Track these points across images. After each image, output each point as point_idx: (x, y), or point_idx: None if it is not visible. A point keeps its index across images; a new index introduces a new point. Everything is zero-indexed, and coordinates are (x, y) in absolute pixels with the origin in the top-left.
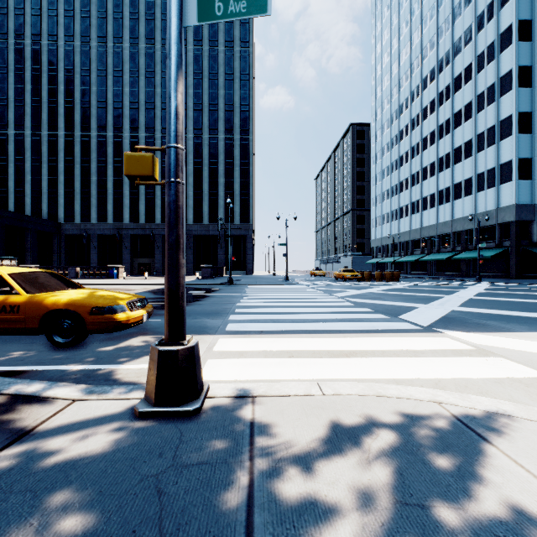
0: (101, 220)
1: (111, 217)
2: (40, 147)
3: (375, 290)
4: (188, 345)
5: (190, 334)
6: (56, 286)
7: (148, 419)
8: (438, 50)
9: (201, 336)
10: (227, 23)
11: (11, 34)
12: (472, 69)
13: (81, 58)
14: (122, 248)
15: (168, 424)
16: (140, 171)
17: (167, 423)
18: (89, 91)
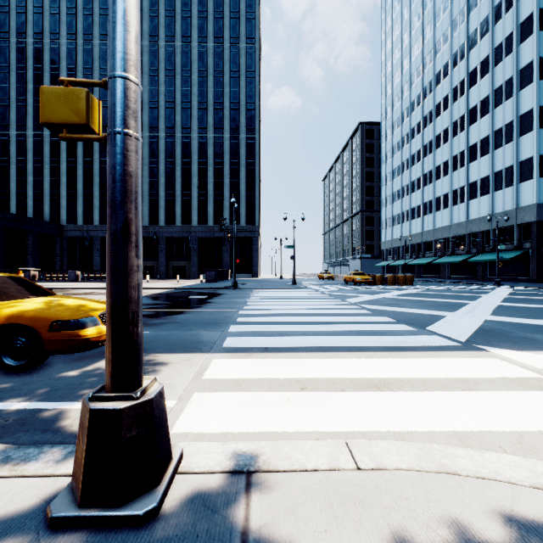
0: (104, 222)
1: None
2: (42, 147)
3: (390, 295)
4: (142, 398)
5: (179, 352)
6: (16, 294)
7: (68, 530)
8: (452, 44)
9: (192, 354)
10: (233, 18)
11: (13, 33)
12: (489, 62)
13: (84, 56)
14: None
15: None
16: (66, 117)
17: None
18: (91, 90)
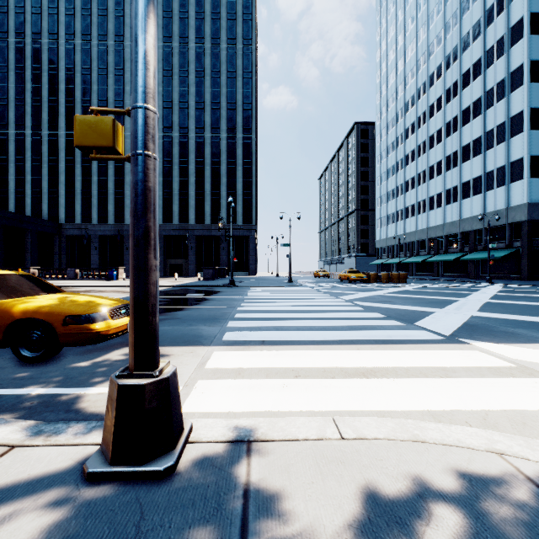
0: (102, 220)
1: (112, 218)
2: (41, 147)
3: (383, 293)
4: (160, 376)
5: (182, 345)
6: (29, 291)
7: (102, 482)
8: (445, 46)
9: (194, 347)
10: (230, 20)
11: (11, 33)
12: (481, 64)
13: (82, 56)
14: (123, 249)
15: (126, 495)
16: (96, 140)
17: (125, 491)
18: (90, 89)
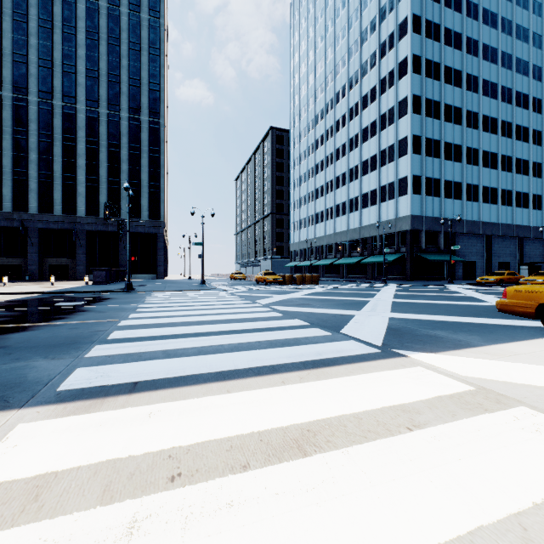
0: None
1: None
2: None
3: (300, 295)
4: None
5: None
6: None
7: None
8: (349, 69)
9: None
10: None
11: None
12: (377, 91)
13: None
14: None
15: None
16: None
17: None
18: None
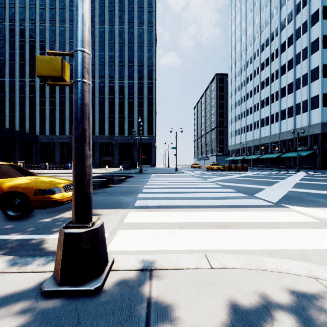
0: (62, 133)
1: (68, 132)
2: (25, 88)
3: (233, 177)
4: (92, 227)
5: (109, 208)
6: (14, 174)
7: (53, 297)
8: (271, 27)
9: (117, 209)
10: (139, 11)
11: (7, 19)
12: (293, 38)
13: (50, 33)
14: None
15: (68, 306)
16: (50, 72)
17: (68, 303)
18: None
